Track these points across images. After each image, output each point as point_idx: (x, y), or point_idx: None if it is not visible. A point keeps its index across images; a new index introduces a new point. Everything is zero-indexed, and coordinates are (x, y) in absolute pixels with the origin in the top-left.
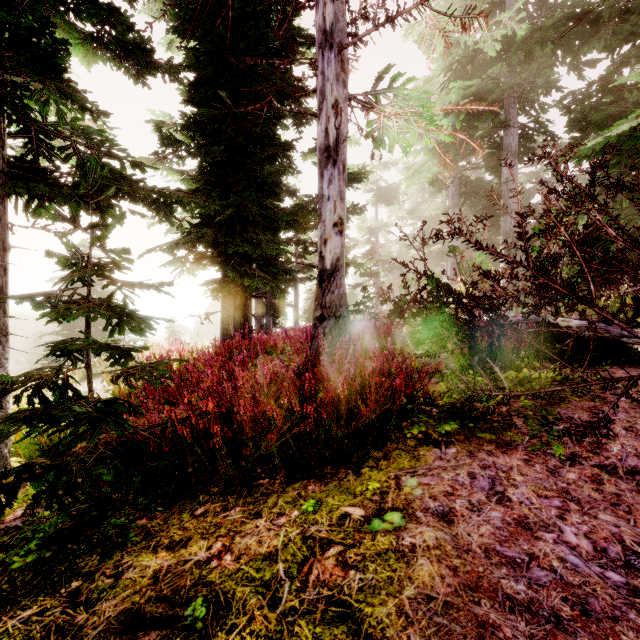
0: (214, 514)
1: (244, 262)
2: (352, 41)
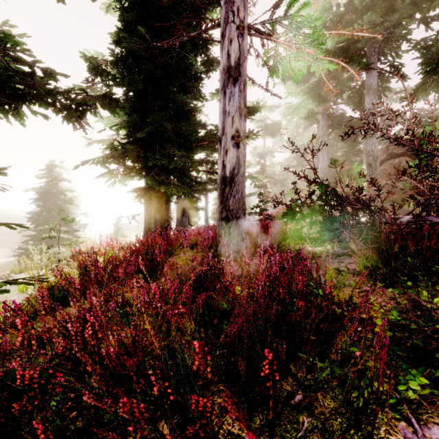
0: None
1: (162, 173)
2: None
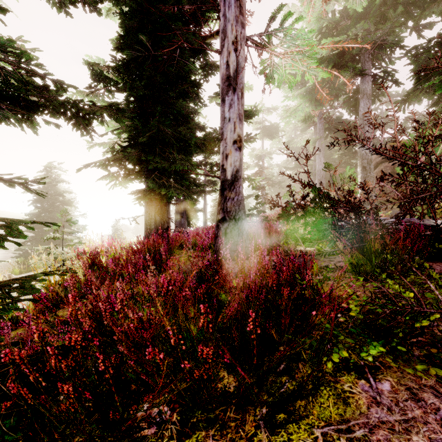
0: None
1: (162, 176)
2: None
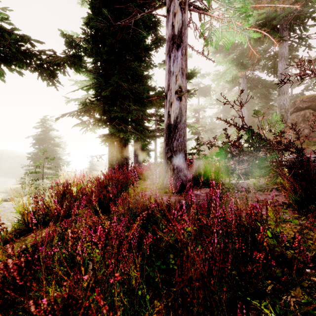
0: None
1: (121, 123)
2: None
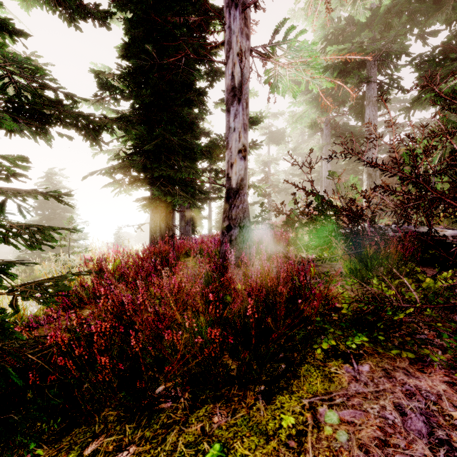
0: (104, 456)
1: (167, 183)
2: (253, 0)
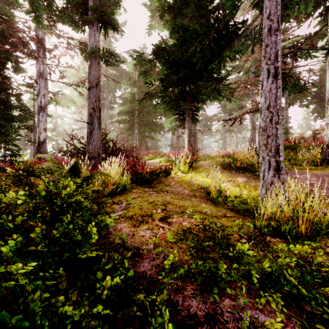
0: None
1: None
2: (50, 80)
